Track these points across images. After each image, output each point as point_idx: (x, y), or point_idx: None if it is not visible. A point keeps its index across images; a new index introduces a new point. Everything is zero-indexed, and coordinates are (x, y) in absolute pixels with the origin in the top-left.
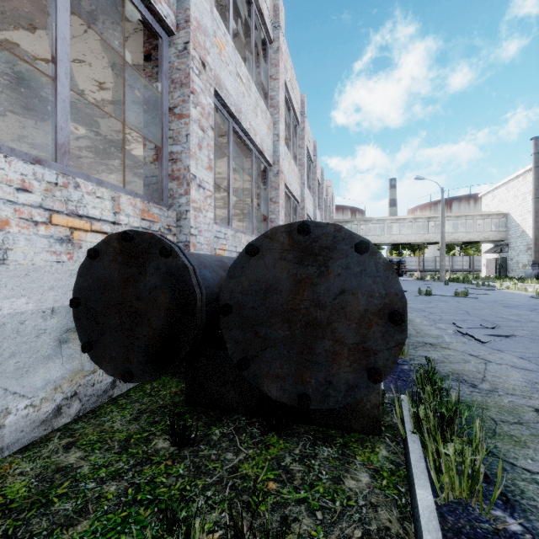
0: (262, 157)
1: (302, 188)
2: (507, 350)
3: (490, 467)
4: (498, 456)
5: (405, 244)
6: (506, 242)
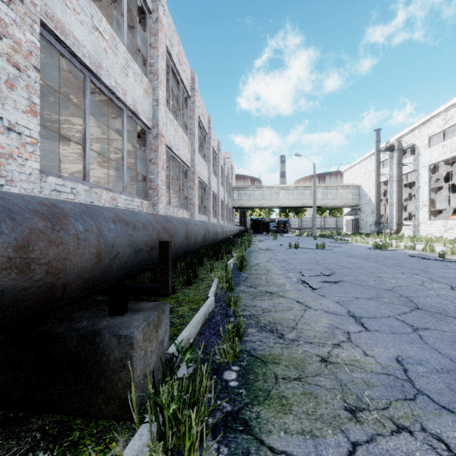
0: (138, 119)
1: (193, 154)
2: (329, 295)
3: (233, 453)
4: (253, 432)
5: (289, 207)
6: (359, 207)
